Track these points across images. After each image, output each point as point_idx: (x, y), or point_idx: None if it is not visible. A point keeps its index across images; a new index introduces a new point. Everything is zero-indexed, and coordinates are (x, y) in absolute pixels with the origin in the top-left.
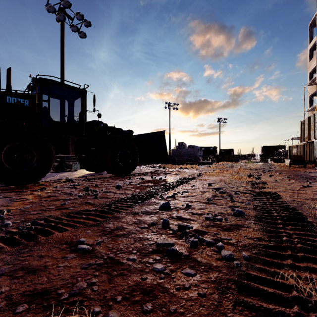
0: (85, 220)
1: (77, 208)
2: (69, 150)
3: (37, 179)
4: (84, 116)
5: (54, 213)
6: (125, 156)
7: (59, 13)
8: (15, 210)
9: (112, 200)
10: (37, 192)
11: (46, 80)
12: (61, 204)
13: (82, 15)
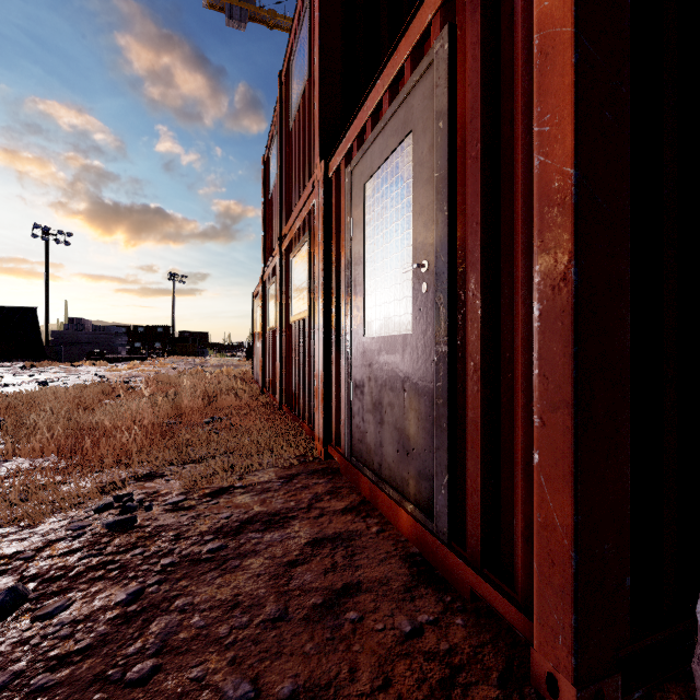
0: None
1: None
2: None
3: None
4: None
5: None
6: None
7: None
8: None
9: None
10: None
11: None
12: None
13: None
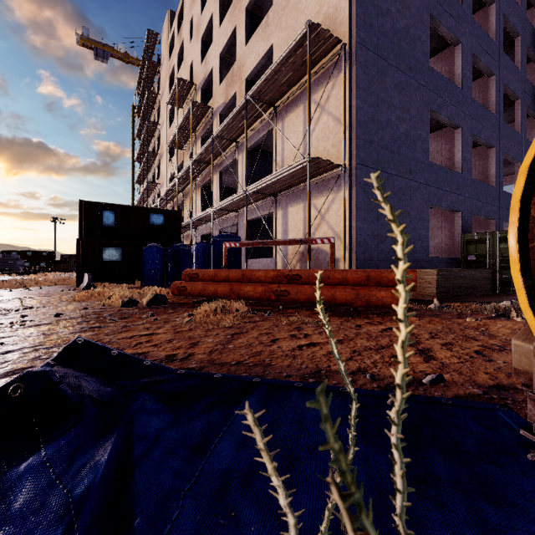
0: None
1: None
2: None
3: None
4: None
5: None
6: None
7: None
8: None
9: None
10: None
11: None
12: None
13: None
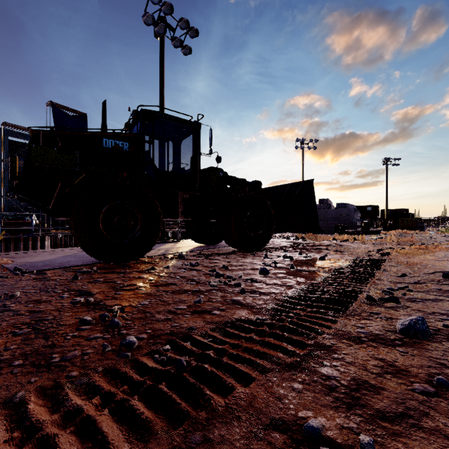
0: (264, 347)
1: (225, 312)
2: (177, 212)
3: (142, 254)
4: (198, 162)
5: (193, 321)
6: (255, 220)
7: (159, 24)
8: (129, 309)
9: (275, 300)
10: (147, 275)
11: (150, 112)
12: (195, 301)
13: (188, 21)
